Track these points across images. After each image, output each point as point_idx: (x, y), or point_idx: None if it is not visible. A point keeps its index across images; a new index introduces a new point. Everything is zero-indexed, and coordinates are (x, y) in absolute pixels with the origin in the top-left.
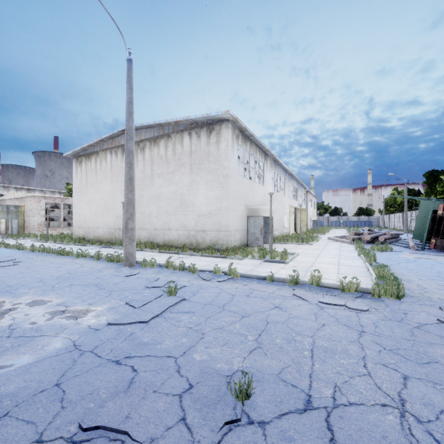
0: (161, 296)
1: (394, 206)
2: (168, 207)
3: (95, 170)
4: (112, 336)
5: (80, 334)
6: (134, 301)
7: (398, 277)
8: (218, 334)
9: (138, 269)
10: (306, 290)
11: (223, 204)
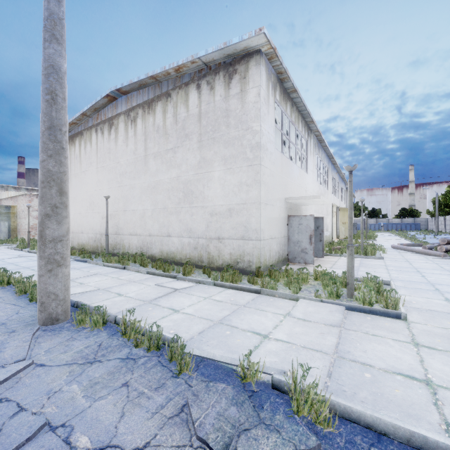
0: None
1: None
2: (167, 202)
3: (79, 156)
4: None
5: None
6: None
7: None
8: None
9: (56, 336)
10: None
11: (251, 194)
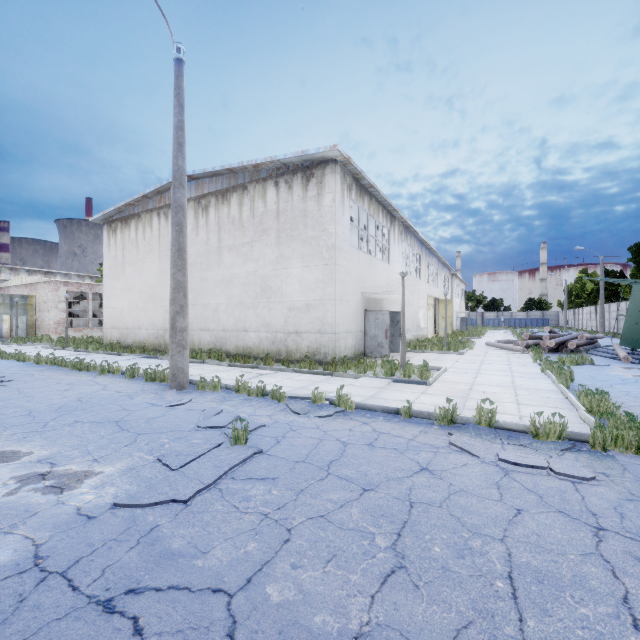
0: (221, 445)
1: (581, 296)
2: (243, 297)
3: (135, 241)
4: (113, 535)
5: (54, 529)
6: (171, 455)
7: (621, 410)
8: (317, 532)
9: (191, 394)
10: (471, 435)
11: (327, 291)
